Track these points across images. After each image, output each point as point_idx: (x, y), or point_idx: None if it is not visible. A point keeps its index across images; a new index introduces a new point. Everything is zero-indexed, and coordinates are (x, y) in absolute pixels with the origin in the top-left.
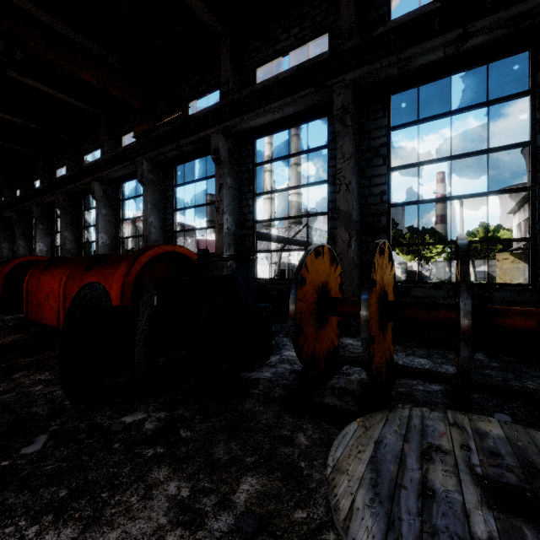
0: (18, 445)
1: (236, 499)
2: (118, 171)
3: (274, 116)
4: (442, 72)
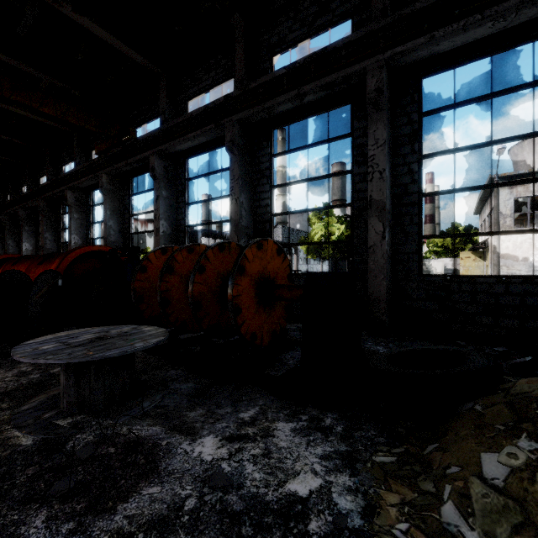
0: None
1: (52, 371)
2: (85, 182)
3: (193, 143)
4: (302, 116)
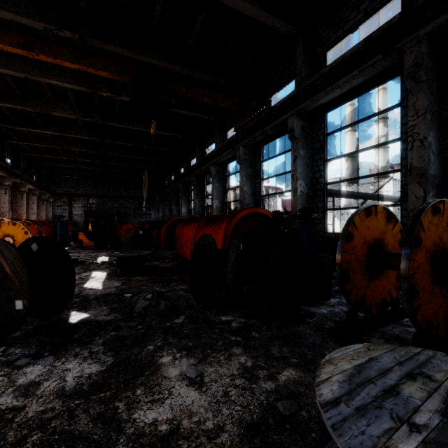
0: (173, 317)
1: (279, 377)
2: (225, 157)
3: (342, 90)
4: None
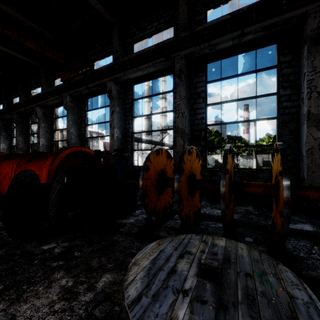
0: None
1: (97, 285)
2: (52, 101)
3: (143, 72)
4: (233, 53)
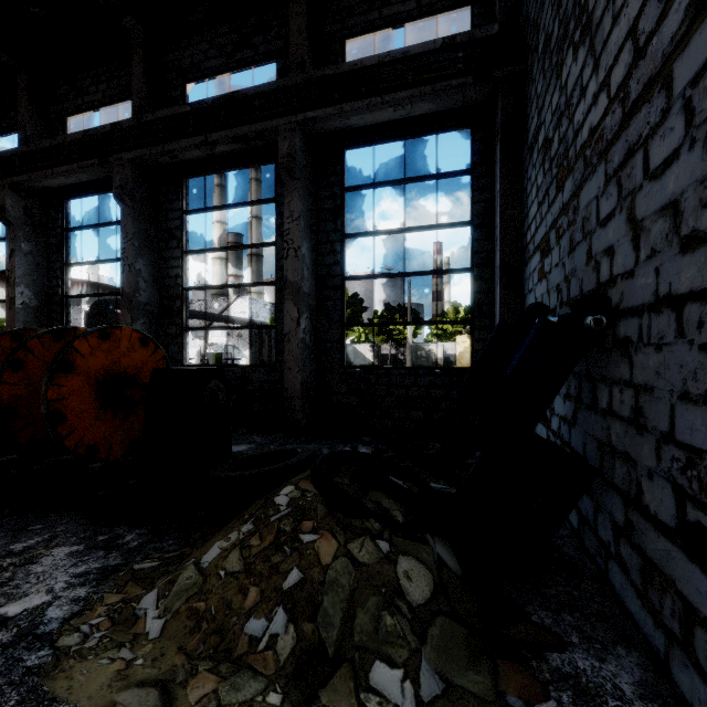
0: None
1: None
2: None
3: (69, 179)
4: (221, 167)
